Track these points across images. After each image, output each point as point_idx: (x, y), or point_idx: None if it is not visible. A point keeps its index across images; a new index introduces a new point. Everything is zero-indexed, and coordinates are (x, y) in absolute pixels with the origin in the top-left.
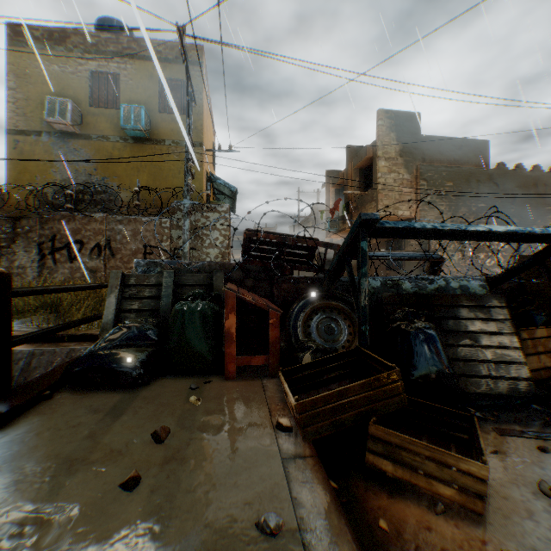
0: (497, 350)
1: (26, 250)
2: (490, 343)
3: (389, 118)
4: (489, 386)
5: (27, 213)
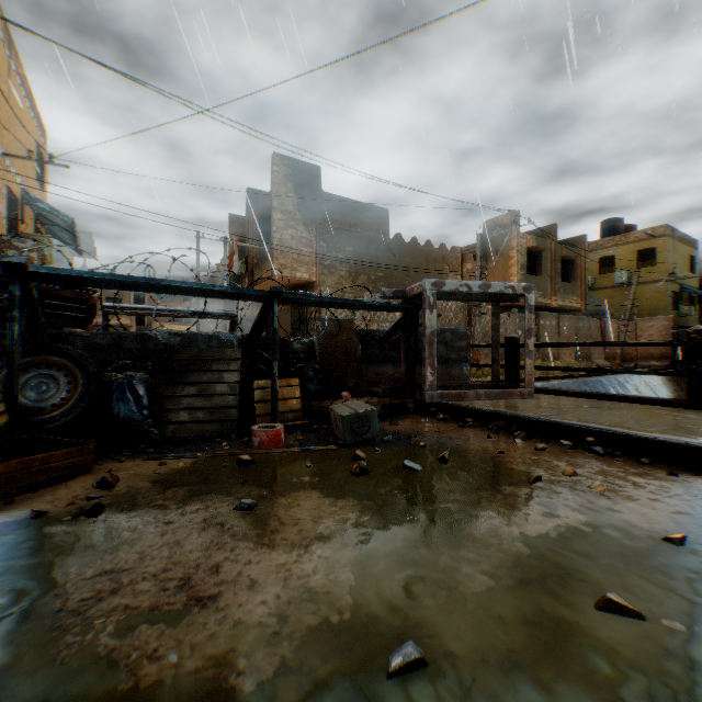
0: (218, 398)
1: None
2: (215, 391)
3: (286, 165)
4: (200, 429)
5: None
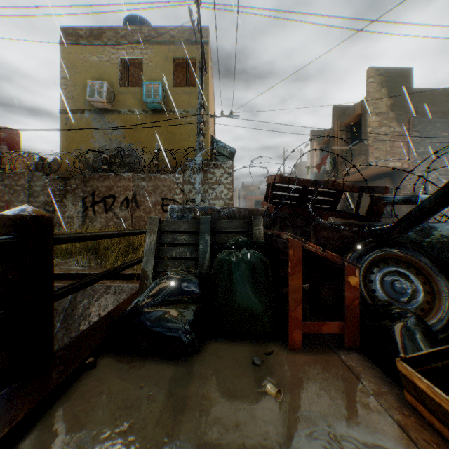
0: None
1: (73, 204)
2: None
3: (379, 75)
4: None
5: (74, 174)
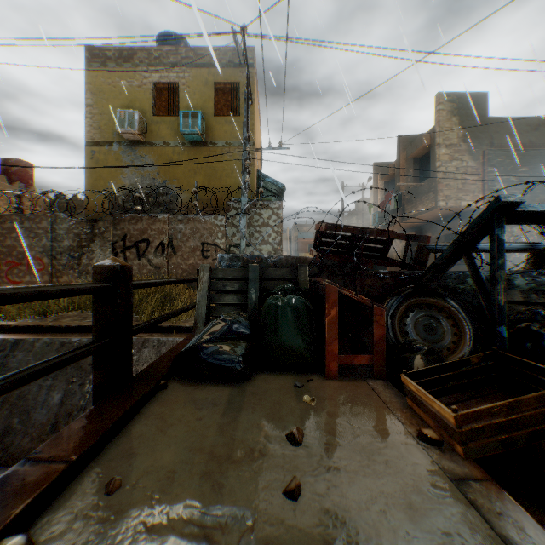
0: None
1: (101, 249)
2: None
3: (450, 101)
4: None
5: (101, 215)
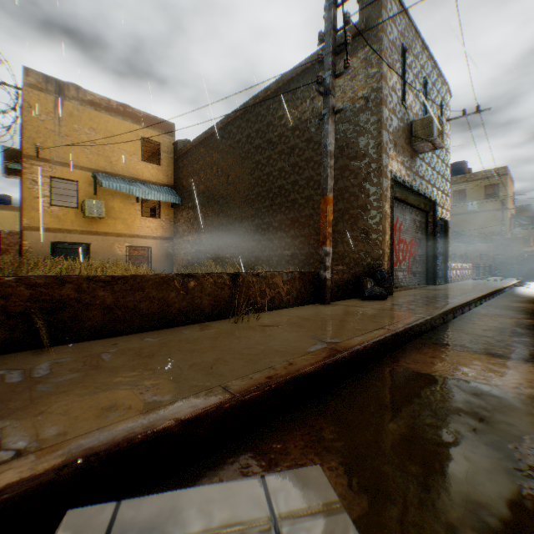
0: None
1: None
2: None
3: None
4: None
5: None
